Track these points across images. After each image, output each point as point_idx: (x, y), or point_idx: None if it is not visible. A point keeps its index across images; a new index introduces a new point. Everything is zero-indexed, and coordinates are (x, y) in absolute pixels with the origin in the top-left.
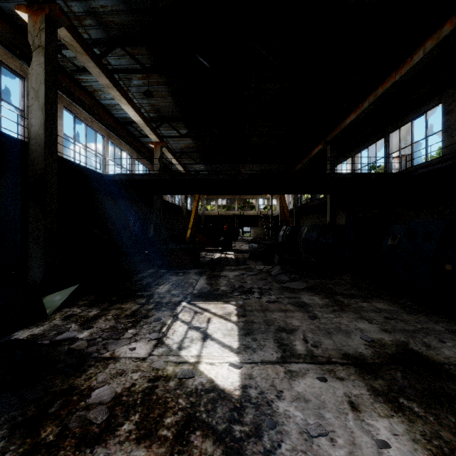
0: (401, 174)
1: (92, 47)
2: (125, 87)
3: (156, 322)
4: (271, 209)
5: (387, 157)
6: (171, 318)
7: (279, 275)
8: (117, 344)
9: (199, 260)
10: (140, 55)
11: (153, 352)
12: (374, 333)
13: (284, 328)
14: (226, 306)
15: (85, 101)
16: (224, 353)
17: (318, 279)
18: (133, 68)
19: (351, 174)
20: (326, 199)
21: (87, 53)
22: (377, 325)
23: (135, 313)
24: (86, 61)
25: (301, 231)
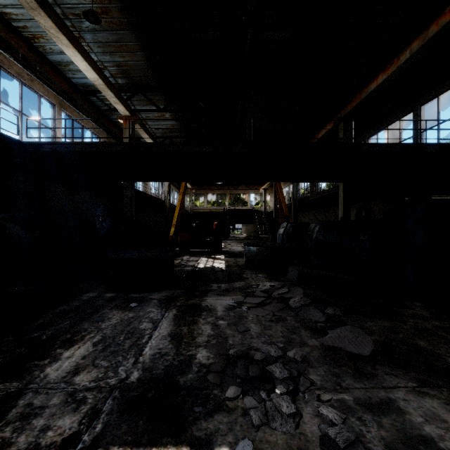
0: None
1: None
2: (74, 31)
3: None
4: (265, 204)
5: (417, 136)
6: None
7: (305, 308)
8: None
9: (172, 274)
10: None
11: None
12: None
13: None
14: None
15: (19, 49)
16: None
17: (377, 318)
18: None
19: (398, 145)
20: (335, 191)
21: None
22: None
23: None
24: None
25: (310, 229)
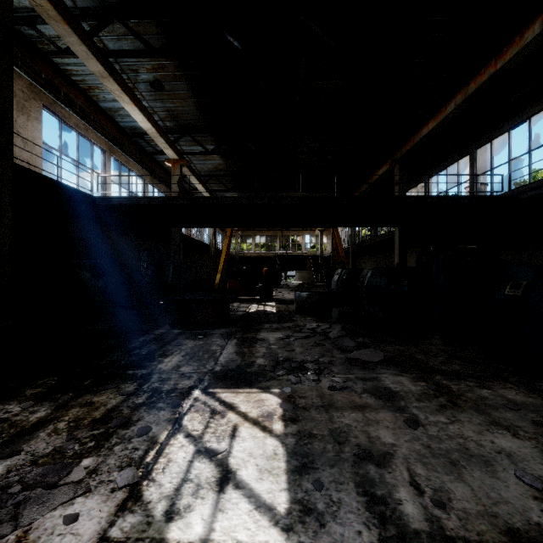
0: (502, 198)
1: (80, 20)
2: (130, 83)
3: (140, 437)
4: (321, 248)
5: (473, 180)
6: (169, 426)
7: (341, 338)
8: (46, 503)
9: (228, 315)
10: (148, 35)
11: (111, 529)
12: (535, 462)
13: (369, 451)
14: (264, 398)
15: (77, 101)
16: (258, 532)
17: (397, 345)
18: (136, 50)
19: (435, 197)
20: (393, 235)
21: (66, 20)
22: (532, 443)
23: (110, 414)
24: (66, 34)
25: (362, 275)
